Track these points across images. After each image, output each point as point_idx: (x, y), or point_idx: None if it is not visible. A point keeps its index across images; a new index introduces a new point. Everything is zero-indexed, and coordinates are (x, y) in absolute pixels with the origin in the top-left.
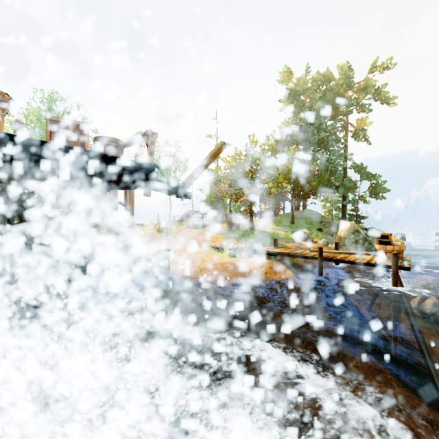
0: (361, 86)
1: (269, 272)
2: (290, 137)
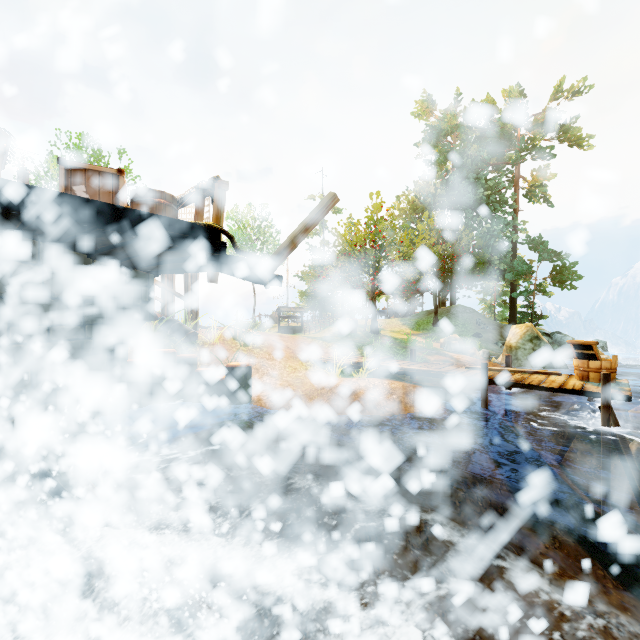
0: (539, 120)
1: (404, 402)
2: (432, 198)
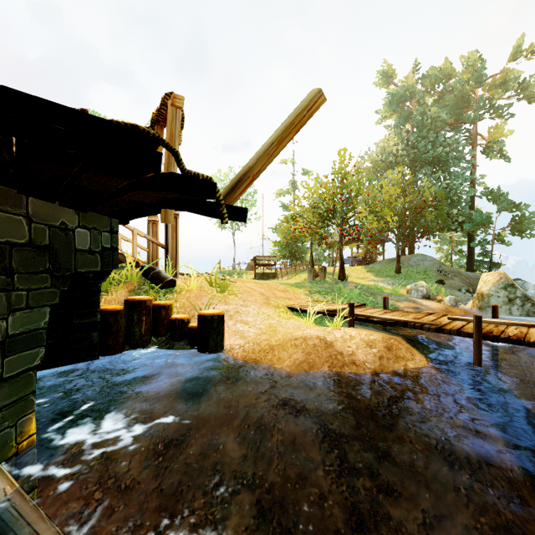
0: (497, 80)
1: (385, 357)
2: (393, 156)
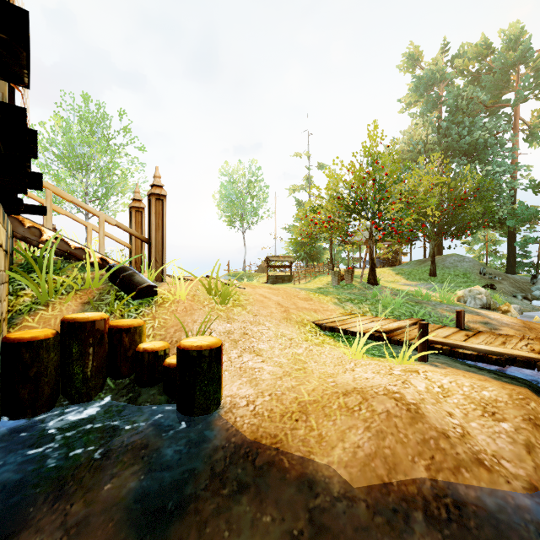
0: None
1: (537, 445)
2: (423, 144)
